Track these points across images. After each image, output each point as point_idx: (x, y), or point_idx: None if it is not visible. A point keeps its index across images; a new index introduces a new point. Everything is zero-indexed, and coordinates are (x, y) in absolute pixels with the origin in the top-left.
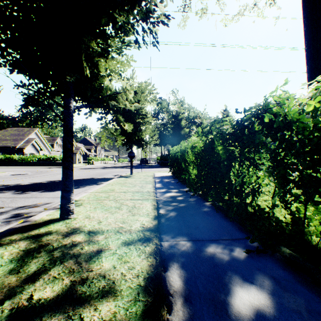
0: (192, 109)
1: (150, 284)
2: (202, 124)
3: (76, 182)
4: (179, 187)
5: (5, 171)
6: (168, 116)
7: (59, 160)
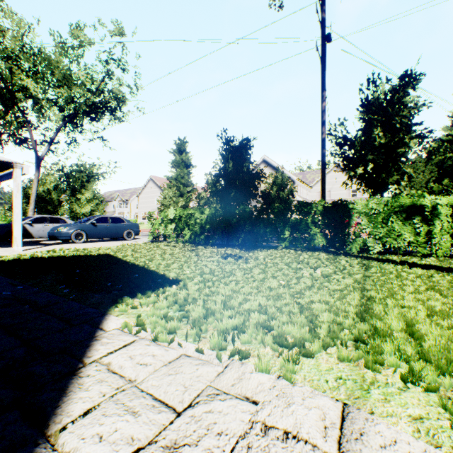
0: None
1: None
2: None
3: None
4: None
5: None
6: None
7: None
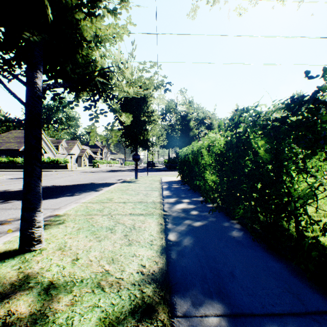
0: (201, 110)
1: None
2: (212, 125)
3: (73, 188)
4: (192, 196)
5: (5, 174)
6: (176, 117)
7: (63, 163)
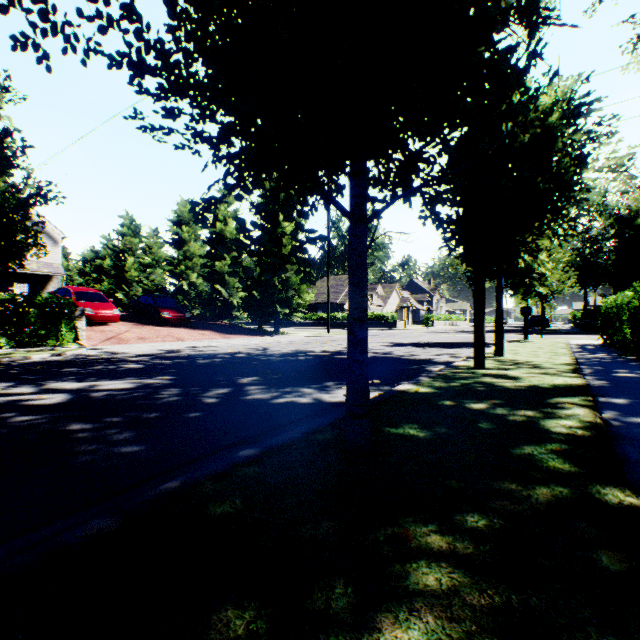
0: None
1: (572, 369)
2: None
3: (456, 344)
4: (610, 353)
5: None
6: (604, 220)
7: (390, 319)
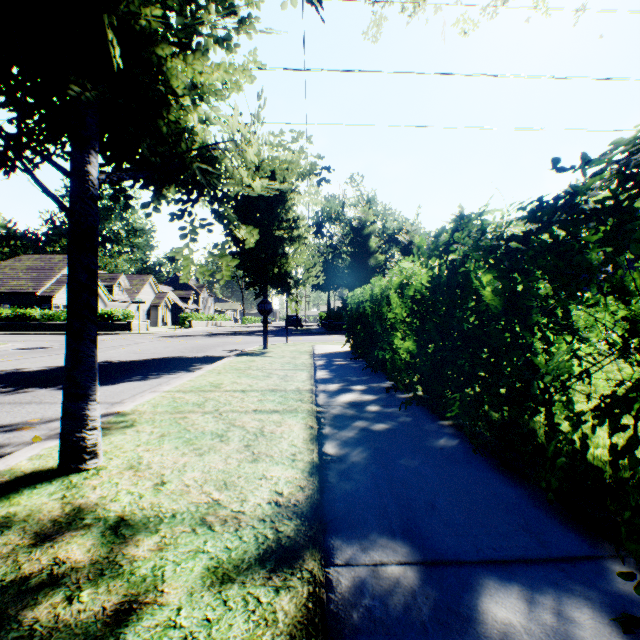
0: (391, 215)
1: None
2: (413, 245)
3: (145, 365)
4: (370, 380)
5: (10, 341)
6: (343, 230)
7: (123, 319)
